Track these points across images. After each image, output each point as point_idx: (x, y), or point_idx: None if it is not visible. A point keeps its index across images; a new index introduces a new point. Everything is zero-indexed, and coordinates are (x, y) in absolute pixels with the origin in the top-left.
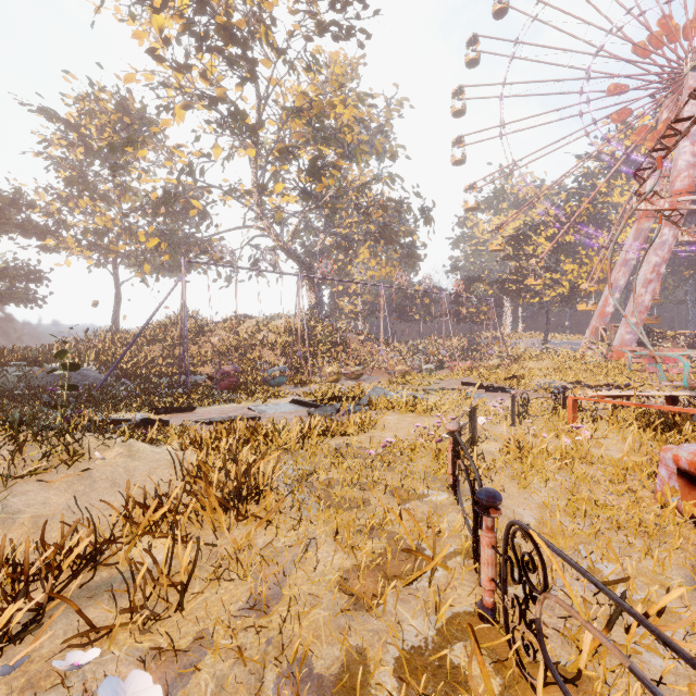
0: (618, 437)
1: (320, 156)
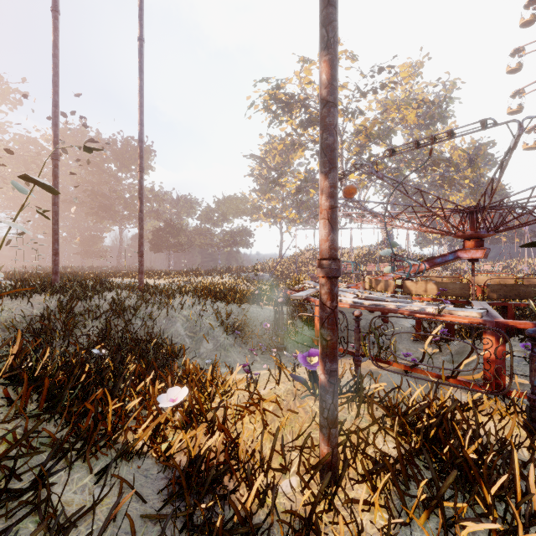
0: None
1: (371, 156)
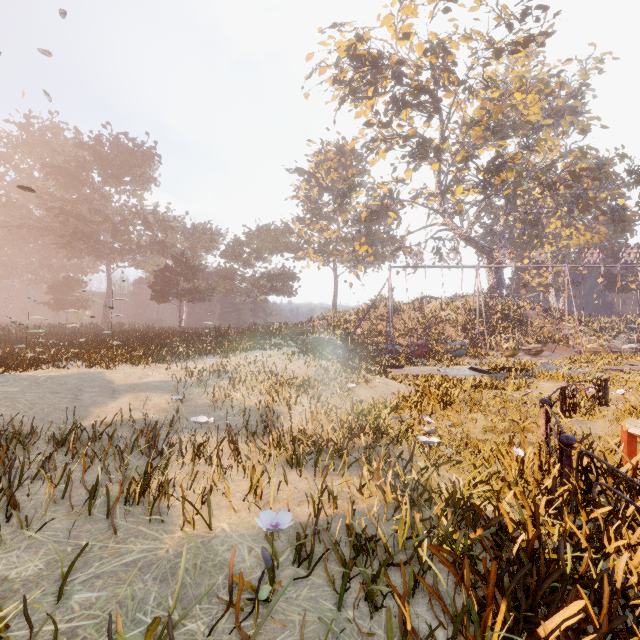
0: None
1: (498, 156)
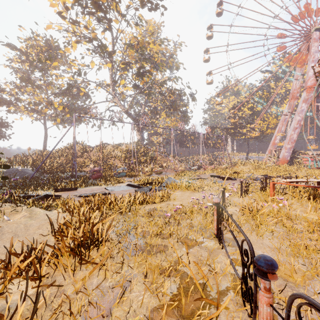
0: (300, 204)
1: (142, 66)
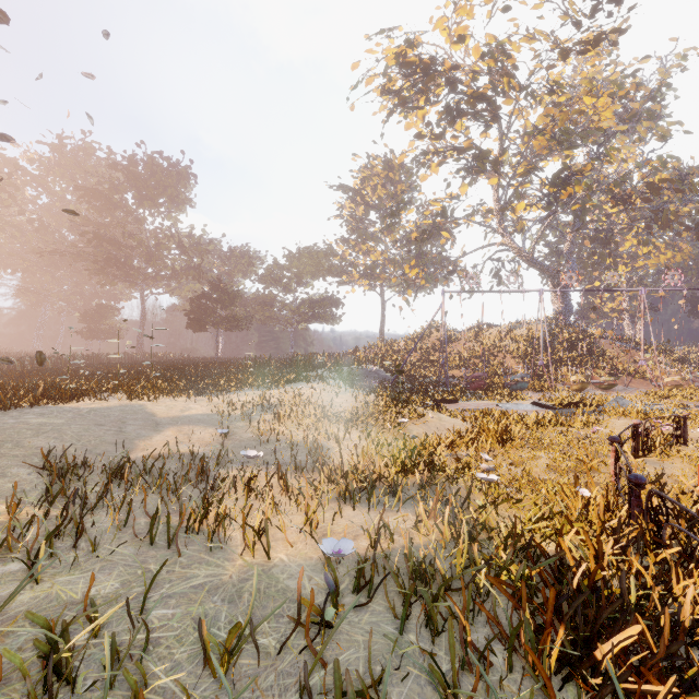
0: None
1: (564, 168)
